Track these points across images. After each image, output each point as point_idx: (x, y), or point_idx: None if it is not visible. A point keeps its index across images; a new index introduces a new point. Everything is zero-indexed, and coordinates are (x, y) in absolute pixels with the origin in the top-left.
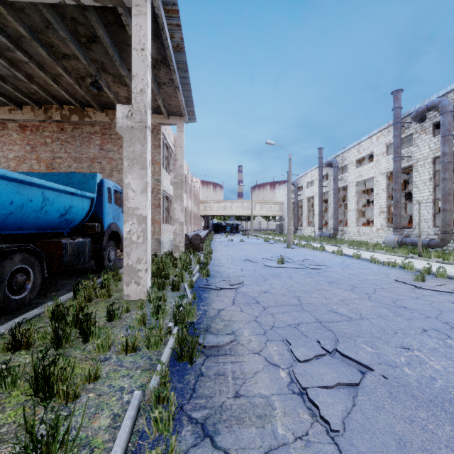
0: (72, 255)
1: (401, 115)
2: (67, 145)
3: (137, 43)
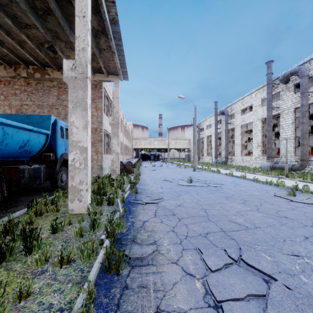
0: (28, 178)
1: (272, 79)
2: (32, 95)
3: (79, 11)
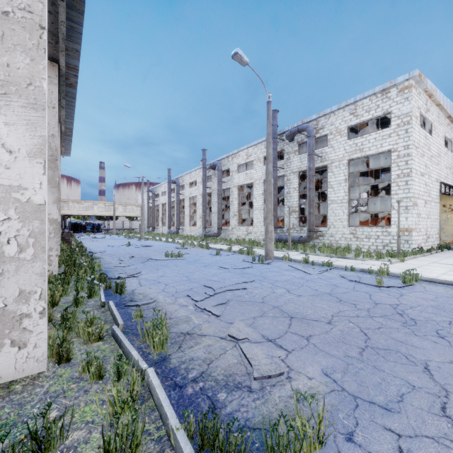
0: None
1: (206, 164)
2: None
3: None
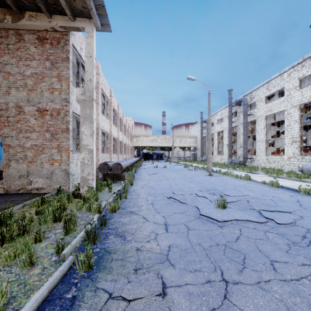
0: None
1: None
2: None
3: None
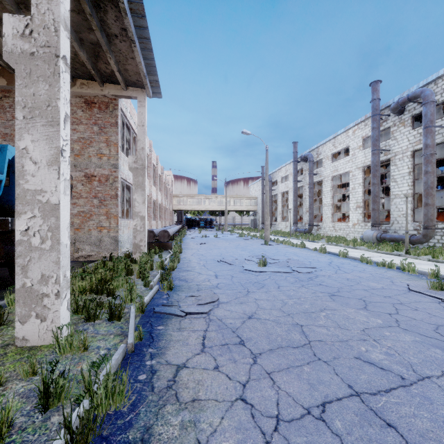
0: None
1: (379, 107)
2: None
3: None
